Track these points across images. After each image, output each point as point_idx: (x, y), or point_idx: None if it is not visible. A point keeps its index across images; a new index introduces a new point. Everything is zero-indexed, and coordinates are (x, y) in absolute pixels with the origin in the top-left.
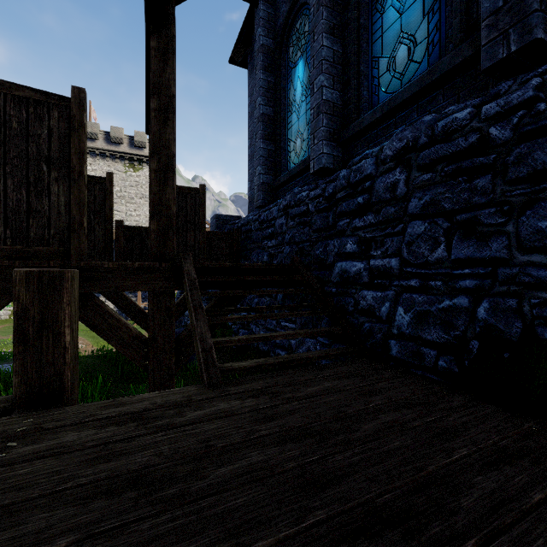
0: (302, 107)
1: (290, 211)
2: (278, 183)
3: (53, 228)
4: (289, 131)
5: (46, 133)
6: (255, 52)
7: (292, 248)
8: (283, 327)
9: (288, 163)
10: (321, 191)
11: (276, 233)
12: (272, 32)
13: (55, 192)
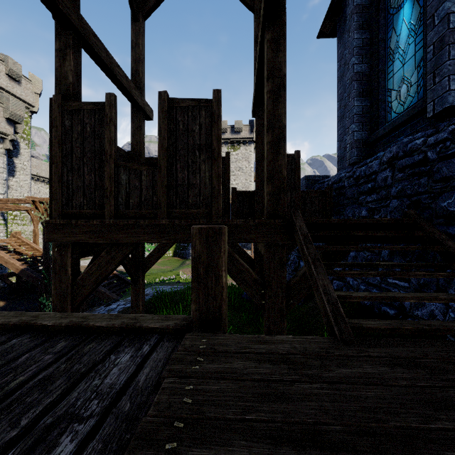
0: (409, 50)
1: (397, 163)
2: (375, 137)
3: (202, 196)
4: (389, 81)
5: (198, 128)
6: (347, 16)
7: (402, 201)
8: (390, 284)
9: (388, 114)
10: (447, 133)
11: (377, 187)
12: None
13: (203, 170)
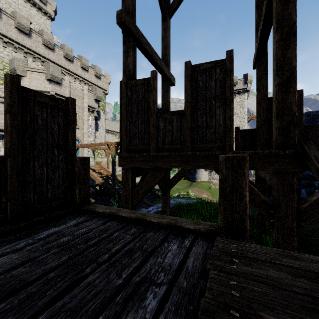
0: None
1: None
2: None
3: (217, 134)
4: None
5: (213, 83)
6: None
7: None
8: None
9: None
10: None
11: None
12: None
13: (218, 114)
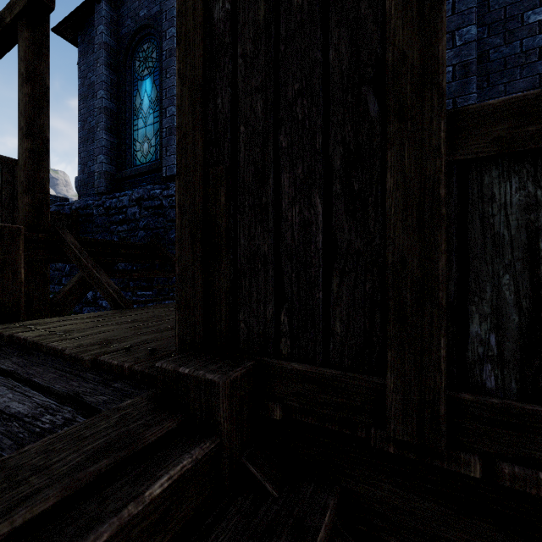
0: (150, 118)
1: (144, 203)
2: (124, 175)
3: None
4: (135, 132)
5: None
6: (95, 44)
7: (147, 233)
8: (140, 296)
9: (134, 160)
10: (174, 192)
11: (128, 220)
12: (115, 35)
13: None
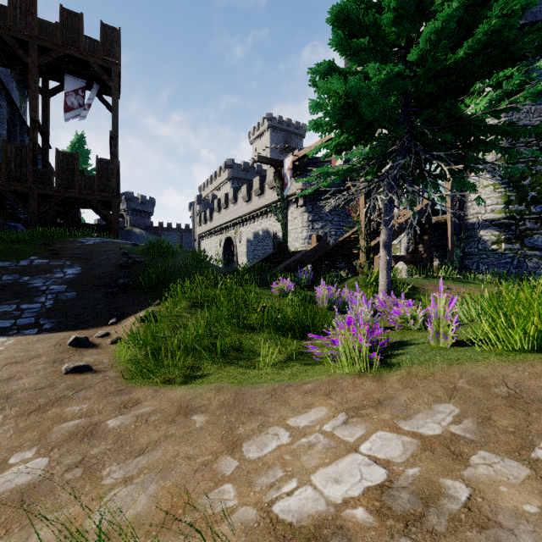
0: None
1: None
2: None
3: None
4: None
5: None
6: None
7: None
8: None
9: None
10: None
11: None
12: None
13: None
